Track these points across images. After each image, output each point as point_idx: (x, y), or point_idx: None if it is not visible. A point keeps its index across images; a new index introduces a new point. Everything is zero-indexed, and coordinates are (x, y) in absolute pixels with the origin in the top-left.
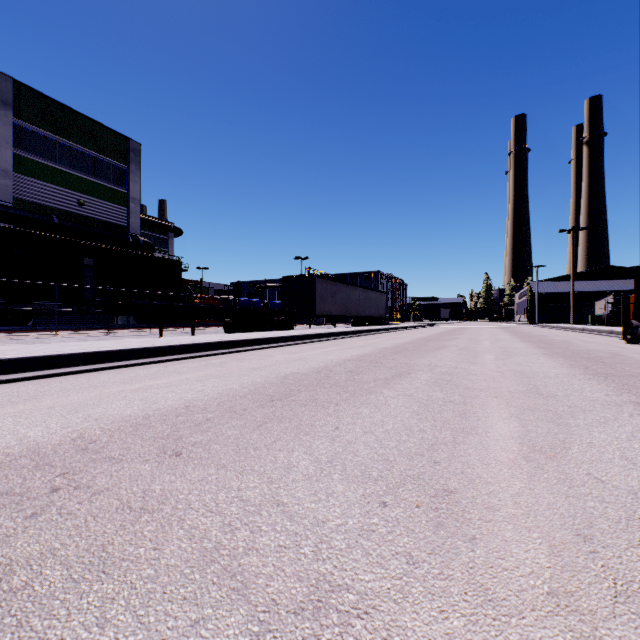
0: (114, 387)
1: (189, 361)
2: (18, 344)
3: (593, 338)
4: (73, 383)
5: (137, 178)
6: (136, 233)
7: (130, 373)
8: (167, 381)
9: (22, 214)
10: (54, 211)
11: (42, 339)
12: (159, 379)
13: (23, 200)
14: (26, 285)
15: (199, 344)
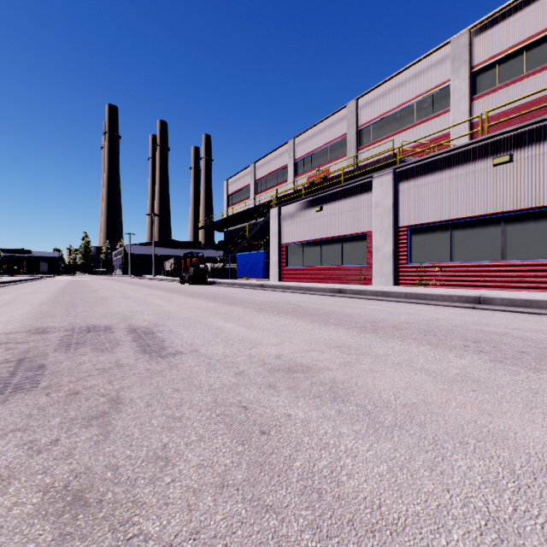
0: None
1: None
2: None
3: (168, 283)
4: None
5: None
6: None
7: None
8: None
9: None
10: None
11: None
12: None
13: None
14: None
15: None
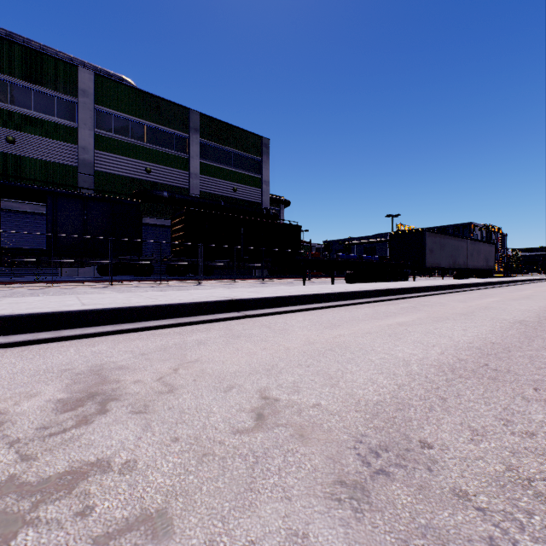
0: (374, 321)
1: (378, 304)
2: (221, 288)
3: None
4: (333, 316)
5: (267, 166)
6: (267, 207)
7: (356, 311)
8: (407, 319)
9: (205, 201)
10: (220, 197)
11: (231, 285)
12: (395, 317)
13: (204, 192)
14: (211, 249)
15: (372, 291)
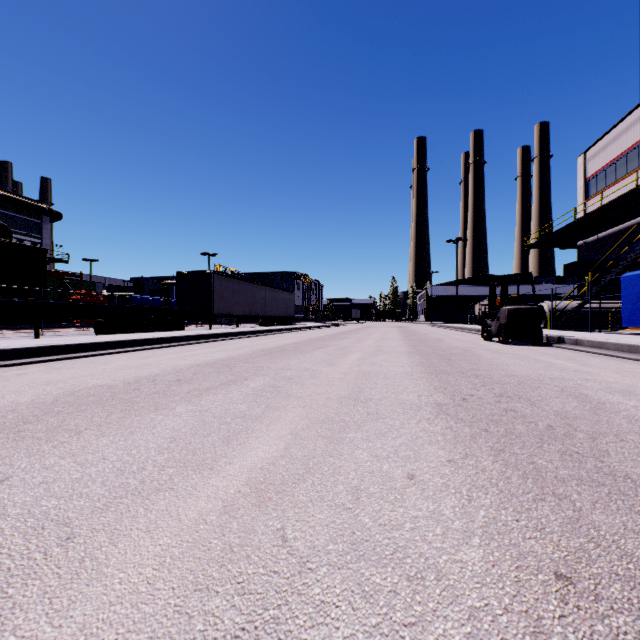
0: None
1: None
2: None
3: (463, 336)
4: None
5: None
6: None
7: None
8: None
9: None
10: None
11: None
12: None
13: None
14: None
15: (4, 350)
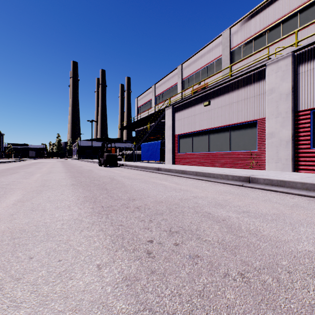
0: None
1: None
2: None
3: (92, 165)
4: None
5: None
6: None
7: None
8: None
9: None
10: None
11: None
12: None
13: None
14: None
15: None
